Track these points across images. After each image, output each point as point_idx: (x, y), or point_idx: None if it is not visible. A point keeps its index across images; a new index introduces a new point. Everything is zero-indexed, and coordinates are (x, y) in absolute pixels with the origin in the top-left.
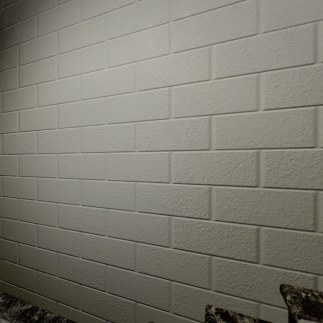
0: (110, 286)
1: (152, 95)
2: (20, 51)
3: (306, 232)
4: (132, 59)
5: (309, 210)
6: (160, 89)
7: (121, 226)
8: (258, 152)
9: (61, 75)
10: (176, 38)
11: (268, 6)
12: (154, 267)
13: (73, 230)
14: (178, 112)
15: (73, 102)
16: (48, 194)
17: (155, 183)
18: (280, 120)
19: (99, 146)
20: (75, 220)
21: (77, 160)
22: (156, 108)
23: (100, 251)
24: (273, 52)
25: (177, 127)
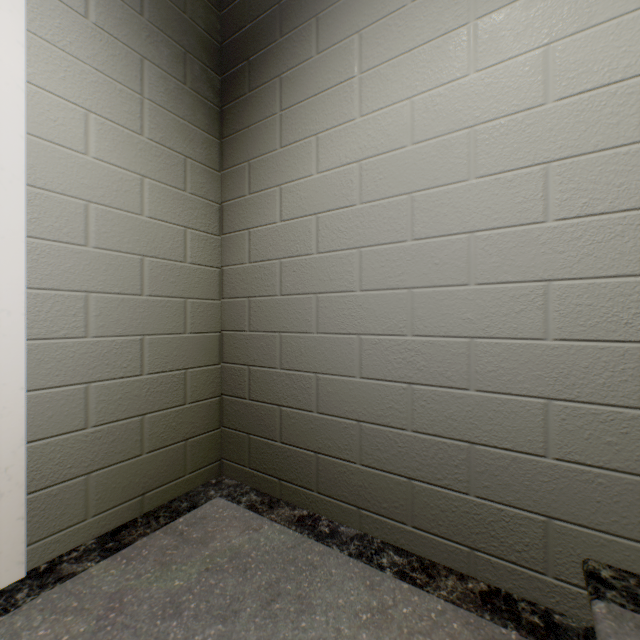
0: (481, 485)
1: (591, 101)
2: (283, 86)
3: None
4: (539, 42)
5: None
6: (616, 84)
7: (508, 371)
8: None
9: (366, 109)
10: None
11: None
12: (597, 450)
13: (393, 382)
14: None
15: (394, 152)
16: (339, 321)
17: (602, 280)
18: None
19: (454, 223)
20: (398, 363)
21: (402, 255)
22: (603, 127)
23: (455, 418)
24: None
25: None
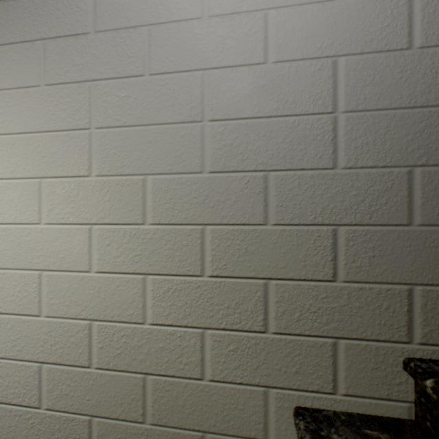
0: None
1: None
2: None
3: (137, 423)
4: None
5: (139, 398)
6: None
7: None
8: (91, 324)
9: None
10: (2, 159)
11: (101, 144)
12: None
13: None
14: (4, 260)
15: None
16: None
17: None
18: (112, 286)
19: None
20: None
21: None
22: None
23: None
24: (106, 202)
25: (3, 281)
